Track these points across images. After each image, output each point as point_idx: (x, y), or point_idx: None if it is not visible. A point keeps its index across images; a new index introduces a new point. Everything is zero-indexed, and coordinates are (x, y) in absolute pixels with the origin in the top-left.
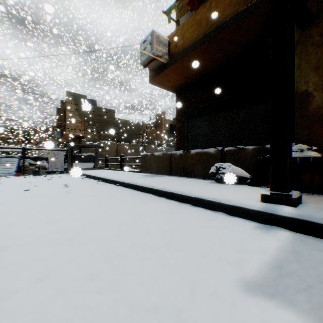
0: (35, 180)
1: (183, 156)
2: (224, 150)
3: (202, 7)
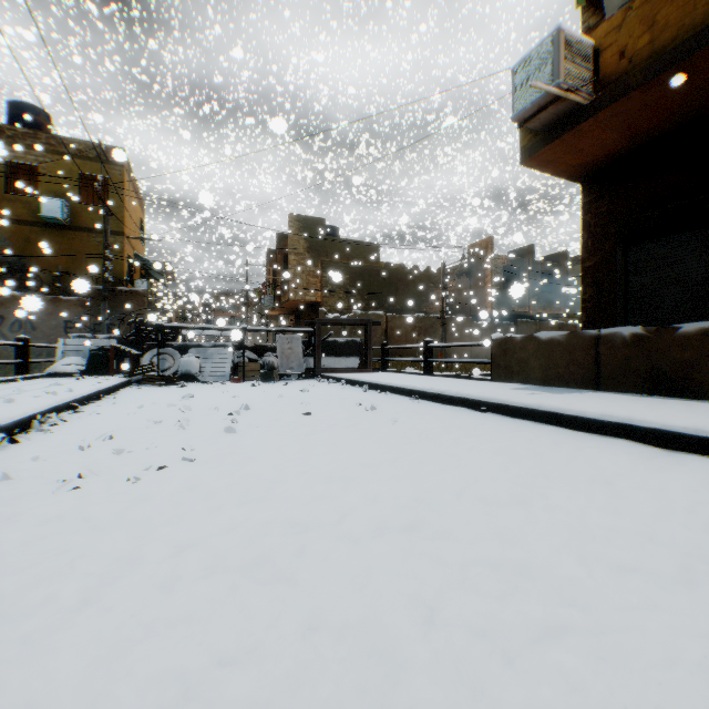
0: (279, 392)
1: (645, 340)
2: None
3: None
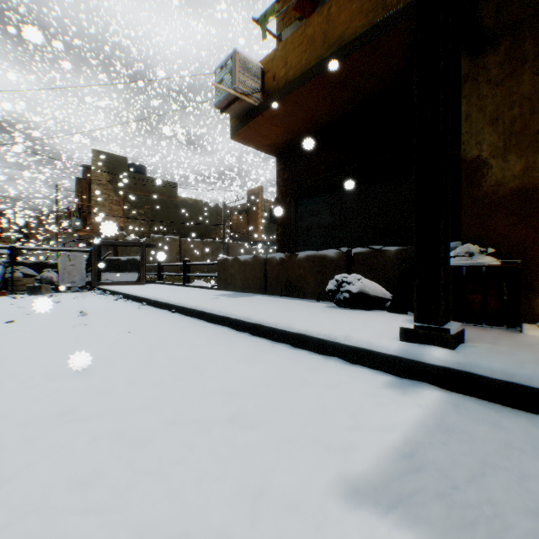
0: (31, 303)
1: (286, 262)
2: (351, 252)
3: (316, 14)
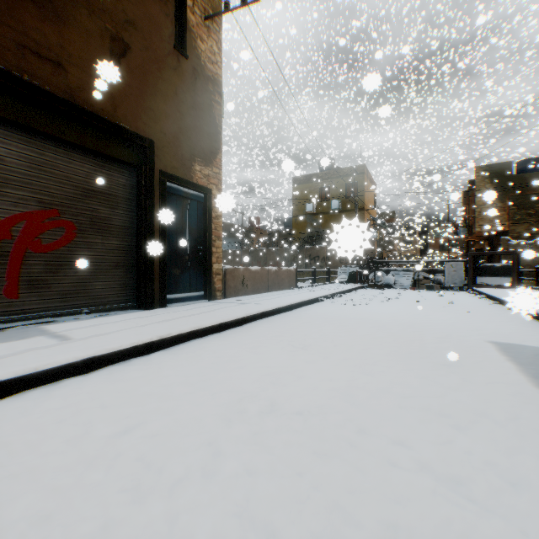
0: (426, 295)
1: None
2: None
3: None
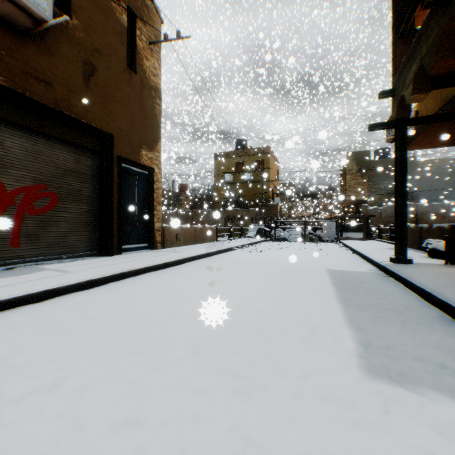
0: (308, 245)
1: (427, 229)
2: None
3: None
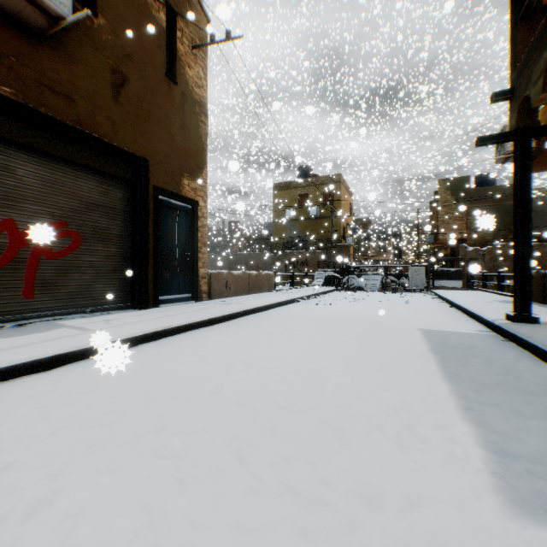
0: (390, 296)
1: None
2: None
3: None
